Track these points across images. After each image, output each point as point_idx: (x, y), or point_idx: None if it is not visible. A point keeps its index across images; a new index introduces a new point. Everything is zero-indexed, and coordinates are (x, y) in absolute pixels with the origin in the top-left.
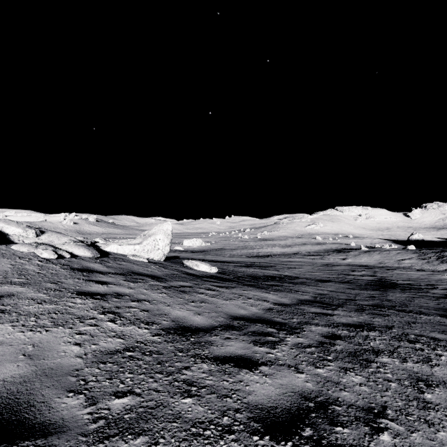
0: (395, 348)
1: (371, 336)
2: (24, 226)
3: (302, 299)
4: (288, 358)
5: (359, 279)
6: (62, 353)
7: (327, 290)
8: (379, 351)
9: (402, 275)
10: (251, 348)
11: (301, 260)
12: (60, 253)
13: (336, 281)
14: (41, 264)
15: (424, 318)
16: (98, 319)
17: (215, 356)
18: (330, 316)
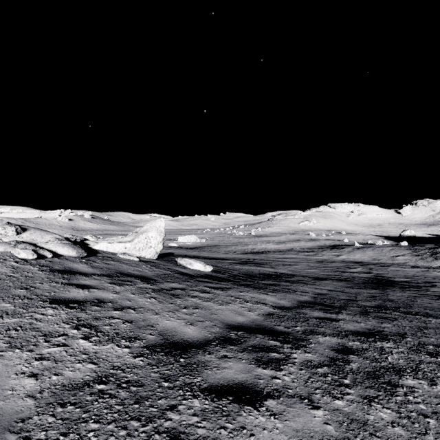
0: (417, 364)
1: (386, 349)
2: (4, 223)
3: (302, 301)
4: (298, 385)
5: (356, 276)
6: (8, 392)
7: (326, 290)
8: (401, 370)
9: (398, 272)
10: (252, 370)
11: (295, 256)
12: (41, 253)
13: (333, 279)
14: (16, 265)
15: (433, 322)
16: (68, 336)
17: (209, 386)
18: (336, 321)
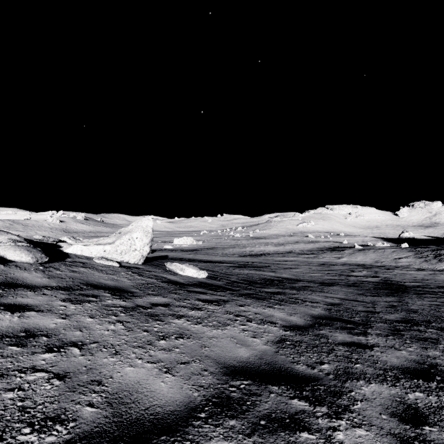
0: None
1: None
2: None
3: (316, 316)
4: None
5: (363, 280)
6: None
7: (338, 298)
8: None
9: (405, 275)
10: None
11: (295, 259)
12: None
13: (341, 285)
14: None
15: None
16: None
17: None
18: (369, 349)
